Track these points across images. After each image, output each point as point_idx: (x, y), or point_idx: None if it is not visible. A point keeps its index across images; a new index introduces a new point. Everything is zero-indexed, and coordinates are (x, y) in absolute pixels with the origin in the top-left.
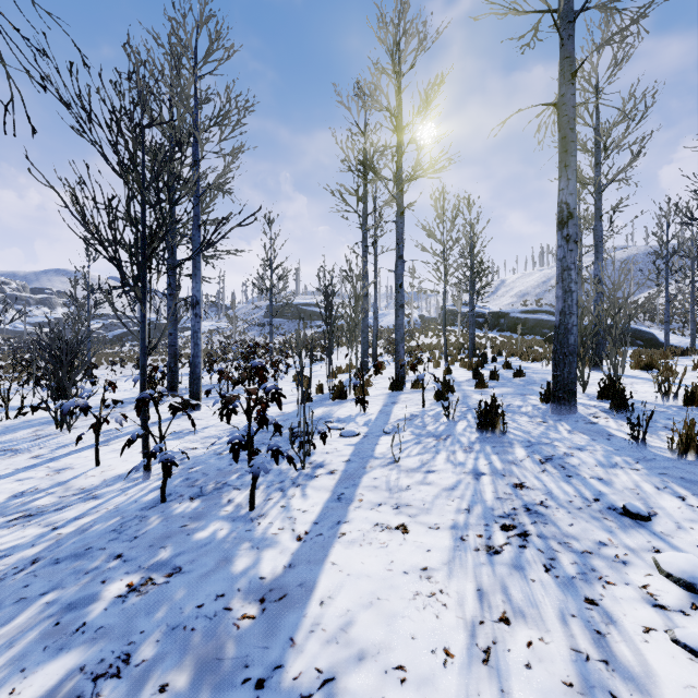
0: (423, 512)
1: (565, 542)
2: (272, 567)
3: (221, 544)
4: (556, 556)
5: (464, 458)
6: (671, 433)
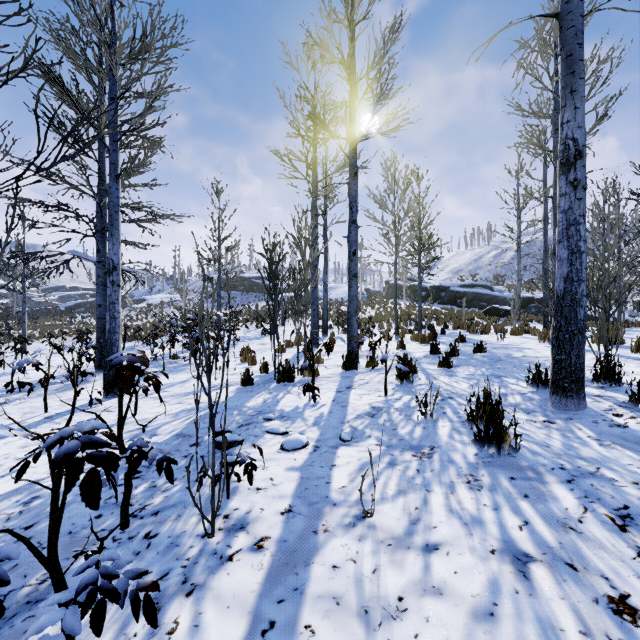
0: None
1: None
2: None
3: None
4: None
5: (474, 505)
6: None
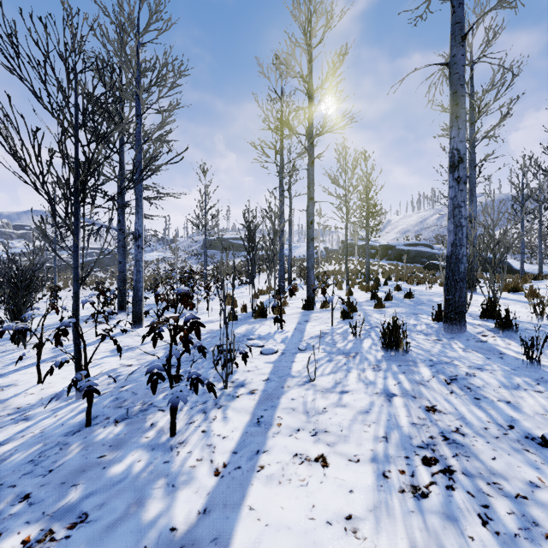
0: (341, 439)
1: (494, 482)
2: (185, 513)
3: (136, 481)
4: (489, 503)
5: (373, 377)
6: None
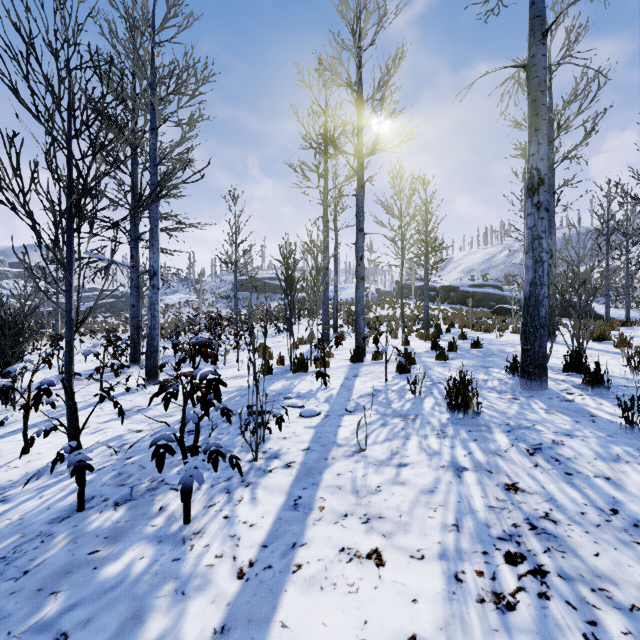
0: (400, 528)
1: (600, 588)
2: (196, 633)
3: (135, 587)
4: (597, 618)
5: (438, 446)
6: None
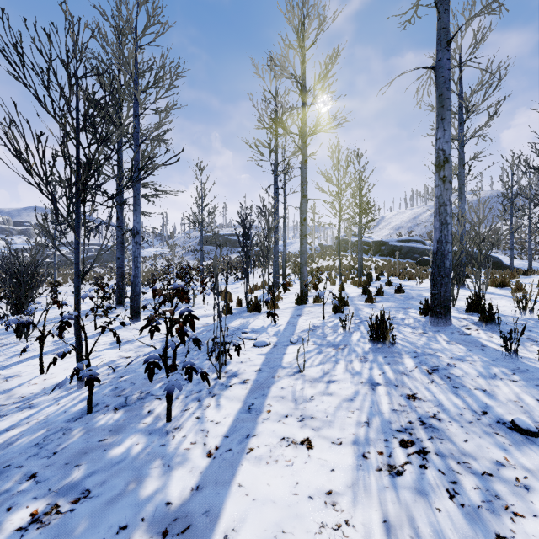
0: (326, 424)
1: (464, 462)
2: (179, 490)
3: (134, 462)
4: (458, 479)
5: (360, 368)
6: (535, 344)
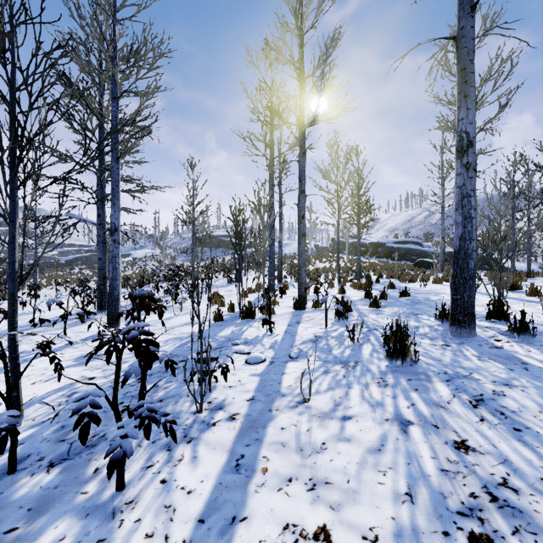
0: (349, 498)
1: None
2: None
3: None
4: None
5: (380, 395)
6: None
